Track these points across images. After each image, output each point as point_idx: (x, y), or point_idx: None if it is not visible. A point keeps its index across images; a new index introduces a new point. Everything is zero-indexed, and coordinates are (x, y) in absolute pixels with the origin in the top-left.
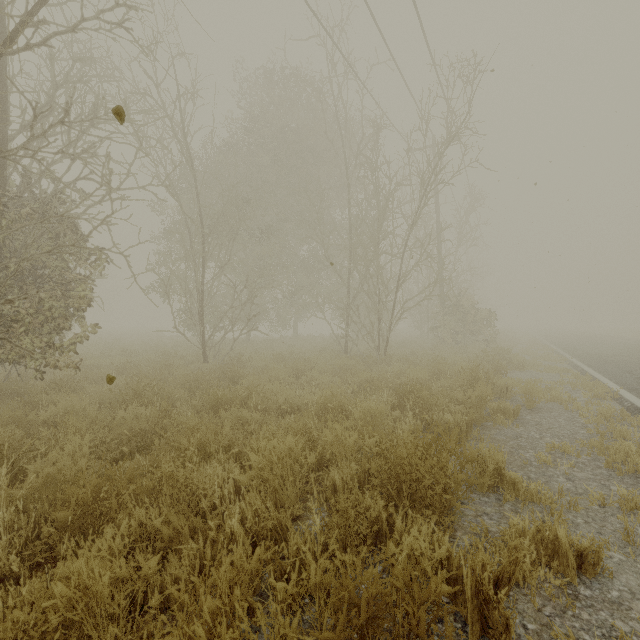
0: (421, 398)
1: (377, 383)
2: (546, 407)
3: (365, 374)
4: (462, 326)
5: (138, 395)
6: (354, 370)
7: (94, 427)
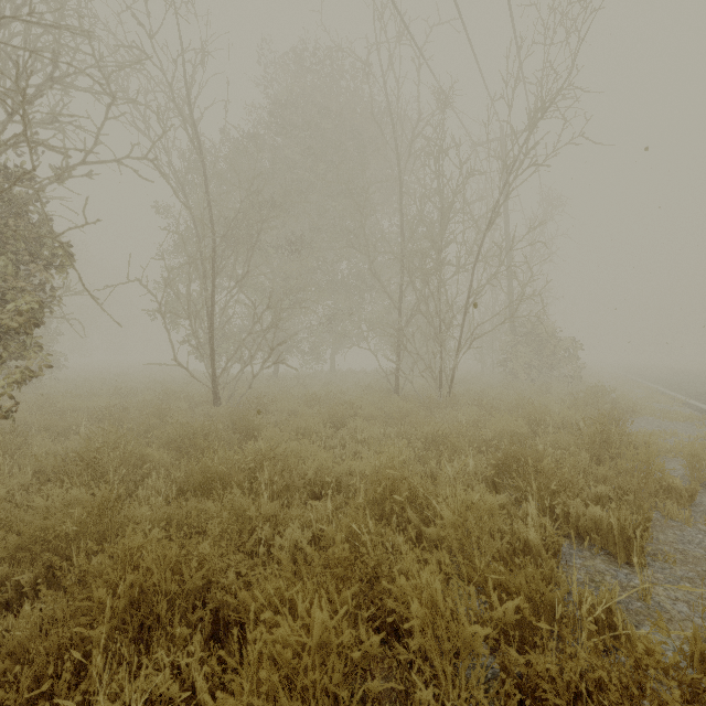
0: (540, 473)
1: (454, 441)
2: None
3: (432, 425)
4: (538, 359)
5: (86, 464)
6: (413, 417)
7: None
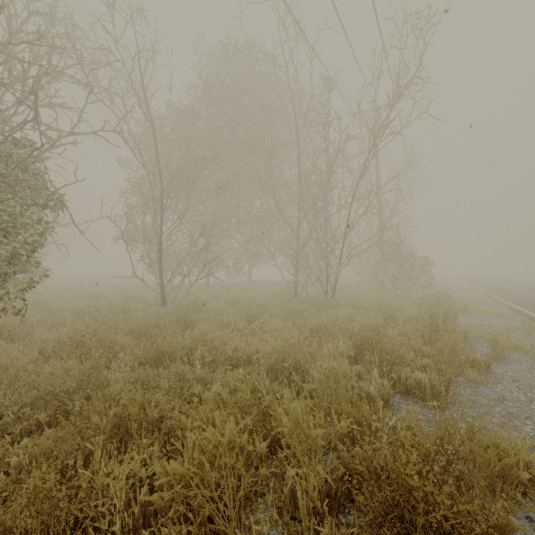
0: (384, 351)
1: (331, 330)
2: (512, 357)
3: (317, 320)
4: (400, 272)
5: (76, 345)
6: (305, 315)
7: (13, 386)
